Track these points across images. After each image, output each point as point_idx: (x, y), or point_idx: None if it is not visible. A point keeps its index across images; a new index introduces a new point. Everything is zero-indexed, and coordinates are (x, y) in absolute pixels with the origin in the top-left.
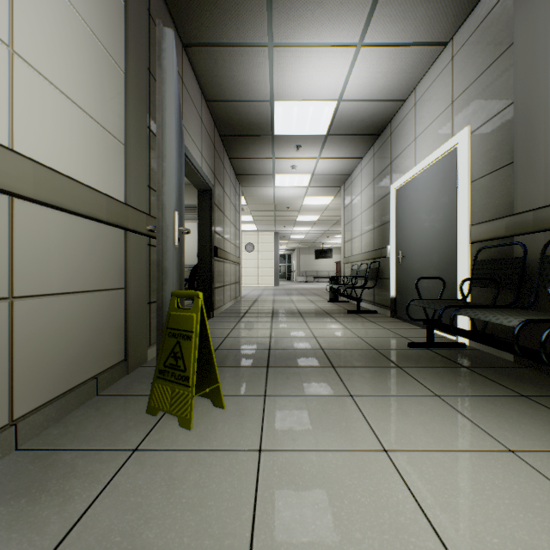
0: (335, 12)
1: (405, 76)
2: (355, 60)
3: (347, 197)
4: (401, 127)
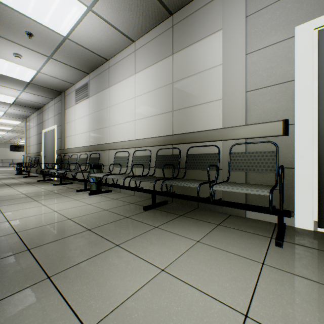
0: (12, 84)
1: (43, 100)
2: (22, 93)
3: (28, 126)
4: (45, 112)
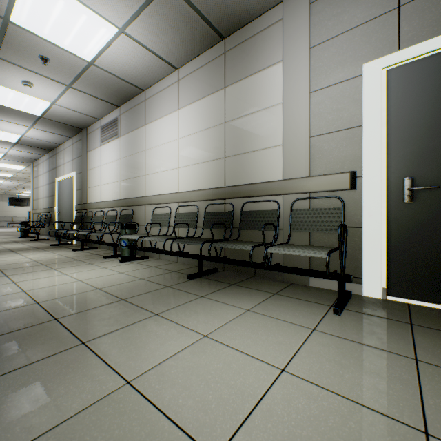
0: (17, 119)
1: (57, 139)
2: (30, 129)
3: (36, 172)
4: (60, 155)
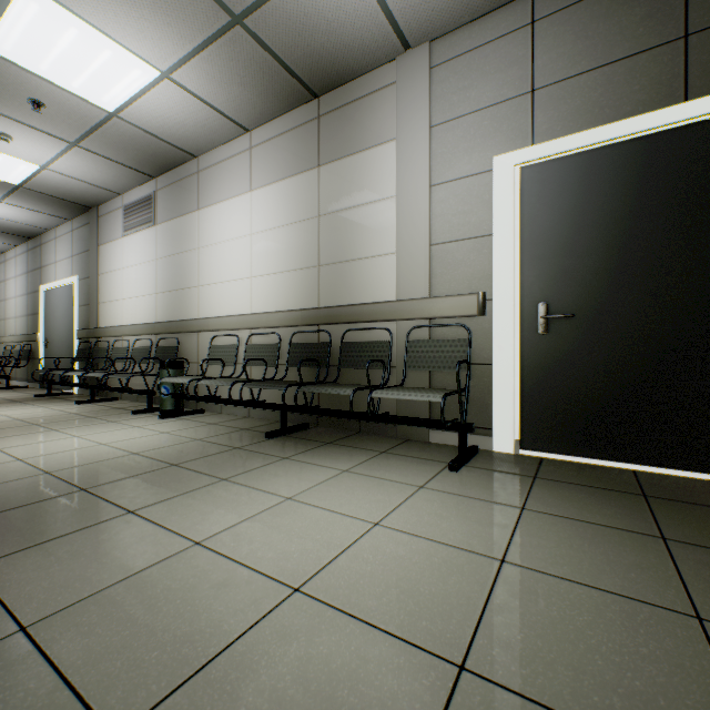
0: None
1: (45, 221)
2: None
3: (1, 273)
4: (49, 246)
